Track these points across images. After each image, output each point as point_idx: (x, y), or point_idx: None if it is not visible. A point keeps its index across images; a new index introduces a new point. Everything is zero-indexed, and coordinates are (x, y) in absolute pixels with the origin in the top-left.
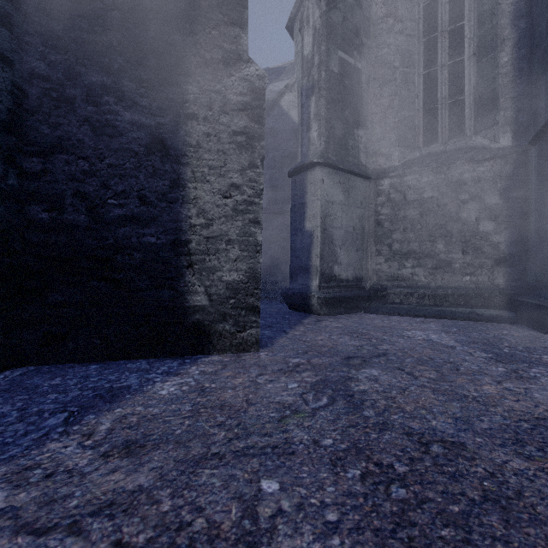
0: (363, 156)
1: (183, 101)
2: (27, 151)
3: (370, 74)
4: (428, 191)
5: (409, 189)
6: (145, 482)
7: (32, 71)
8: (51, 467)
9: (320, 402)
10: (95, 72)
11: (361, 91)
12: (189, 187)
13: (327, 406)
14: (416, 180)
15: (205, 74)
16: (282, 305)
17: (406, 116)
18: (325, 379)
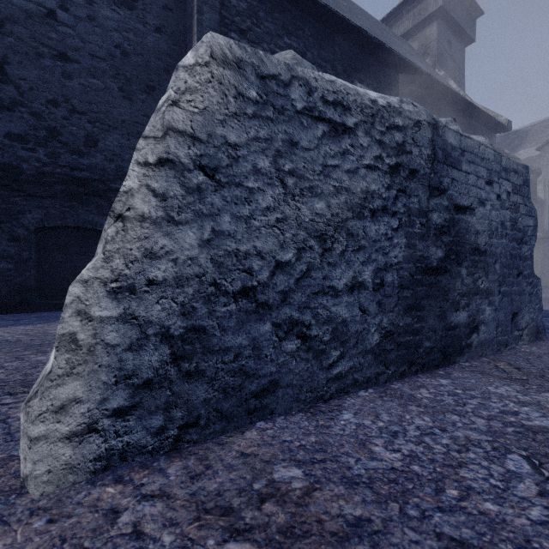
0: None
1: None
2: None
3: None
4: None
5: None
6: None
7: None
8: None
9: None
10: None
11: None
12: None
13: None
14: None
15: None
16: None
17: None
18: None
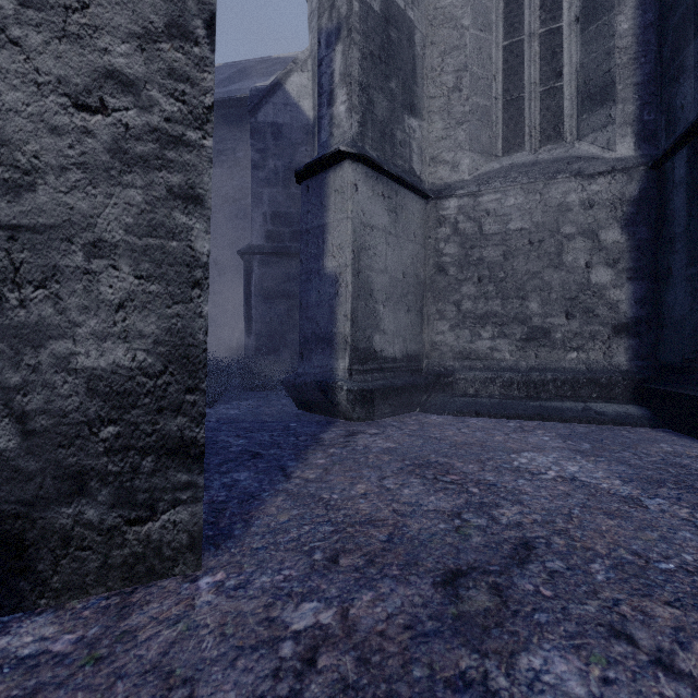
0: (417, 161)
1: None
2: None
3: (426, 34)
4: (516, 219)
5: (487, 216)
6: None
7: None
8: None
9: None
10: None
11: (414, 56)
12: None
13: None
14: (498, 201)
15: None
16: (286, 399)
17: (479, 105)
18: None
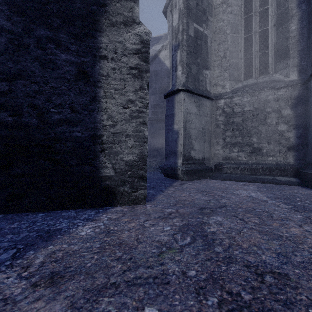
0: (208, 86)
1: (98, 47)
2: None
3: (212, 37)
4: (247, 106)
5: (236, 105)
6: (59, 309)
7: (2, 27)
8: None
9: (185, 241)
10: (42, 28)
11: (207, 47)
12: (102, 102)
13: (190, 244)
14: (240, 100)
15: (112, 30)
16: (160, 174)
17: (233, 62)
18: (188, 224)
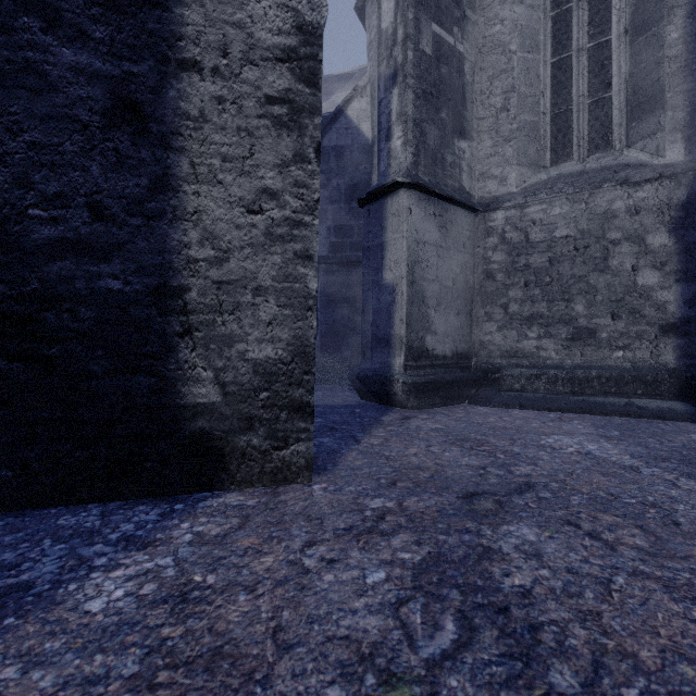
0: (466, 178)
1: (174, 36)
2: None
3: (475, 61)
4: (561, 228)
5: (533, 225)
6: None
7: None
8: None
9: (441, 637)
10: None
11: (464, 85)
12: (186, 192)
13: (459, 651)
14: (544, 212)
15: None
16: (349, 392)
17: (527, 121)
18: (439, 555)
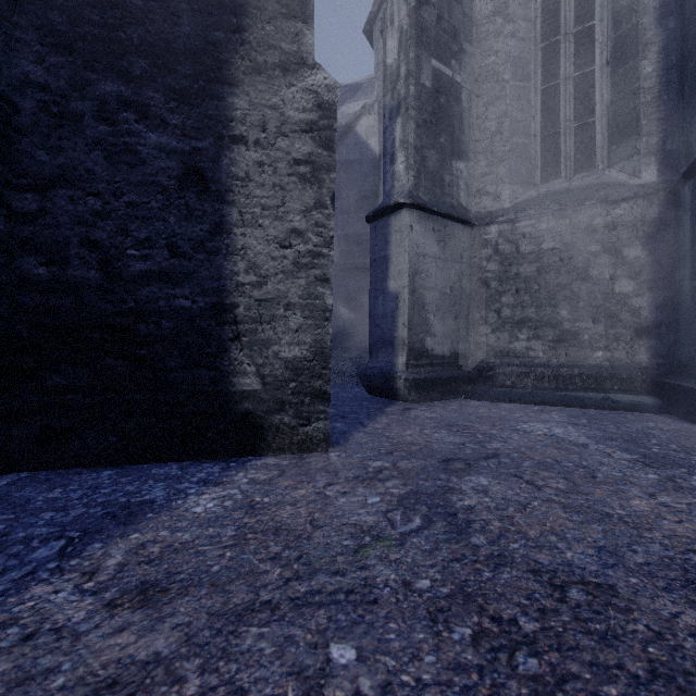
0: (463, 195)
1: (228, 119)
2: (19, 185)
3: (472, 89)
4: (548, 241)
5: (523, 238)
6: (164, 648)
7: (25, 78)
8: (33, 624)
9: (411, 524)
10: (110, 79)
11: (461, 111)
12: (236, 234)
13: (421, 529)
14: (532, 226)
15: (257, 83)
16: (358, 388)
17: (519, 143)
18: (417, 491)
